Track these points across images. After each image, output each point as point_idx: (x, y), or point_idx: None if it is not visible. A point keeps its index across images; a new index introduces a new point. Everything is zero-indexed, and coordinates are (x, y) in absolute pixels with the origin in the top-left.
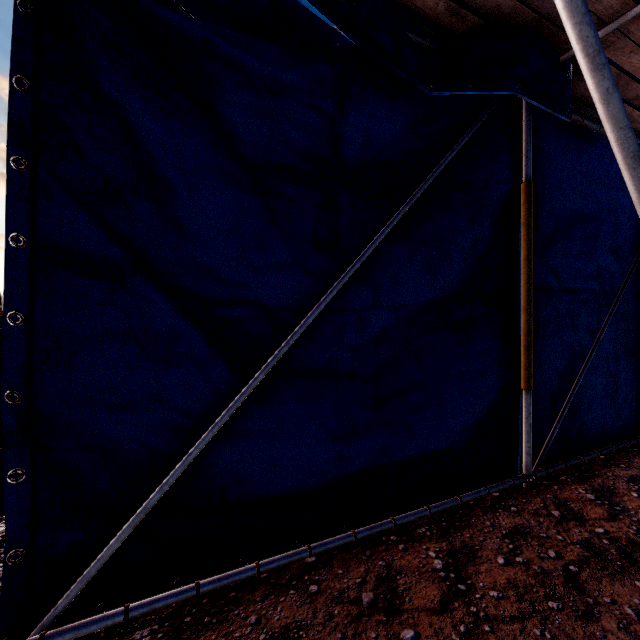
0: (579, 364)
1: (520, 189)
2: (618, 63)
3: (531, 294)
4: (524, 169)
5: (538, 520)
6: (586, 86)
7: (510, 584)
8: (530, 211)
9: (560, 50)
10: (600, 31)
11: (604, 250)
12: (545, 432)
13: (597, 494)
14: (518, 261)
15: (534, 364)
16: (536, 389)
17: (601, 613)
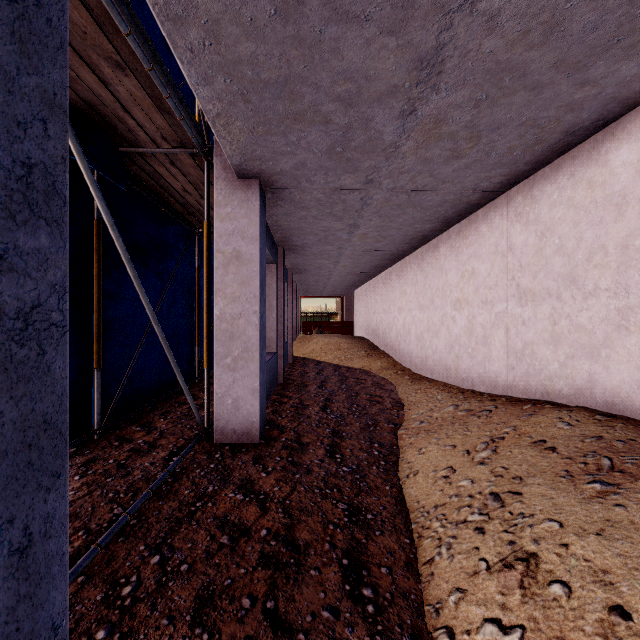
0: (135, 348)
1: (93, 223)
2: (154, 167)
3: (101, 300)
4: (96, 211)
5: (105, 451)
6: (138, 169)
7: (84, 484)
8: (100, 242)
9: (120, 144)
10: (142, 149)
11: (151, 274)
12: (112, 398)
13: (143, 426)
14: (92, 275)
15: (104, 350)
16: (105, 368)
17: (134, 471)
